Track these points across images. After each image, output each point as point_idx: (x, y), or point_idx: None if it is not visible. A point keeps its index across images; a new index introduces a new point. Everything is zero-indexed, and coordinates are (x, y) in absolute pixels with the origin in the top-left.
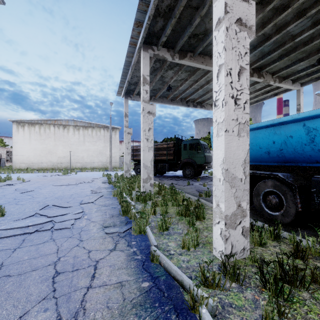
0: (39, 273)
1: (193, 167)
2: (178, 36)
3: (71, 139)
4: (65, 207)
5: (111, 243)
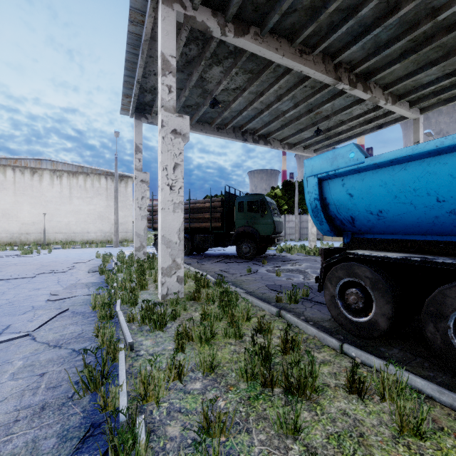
0: None
1: (254, 240)
2: None
3: (47, 192)
4: None
5: None
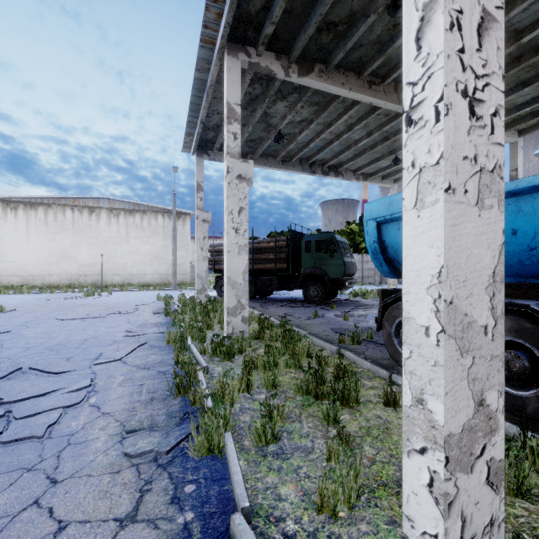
0: None
1: (323, 283)
2: (298, 25)
3: (104, 232)
4: (57, 373)
5: (130, 492)
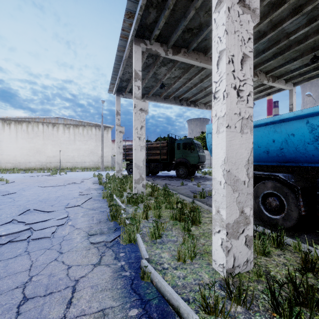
0: (1, 300)
1: (187, 166)
2: (172, 30)
3: (61, 138)
4: (48, 212)
5: (96, 256)
